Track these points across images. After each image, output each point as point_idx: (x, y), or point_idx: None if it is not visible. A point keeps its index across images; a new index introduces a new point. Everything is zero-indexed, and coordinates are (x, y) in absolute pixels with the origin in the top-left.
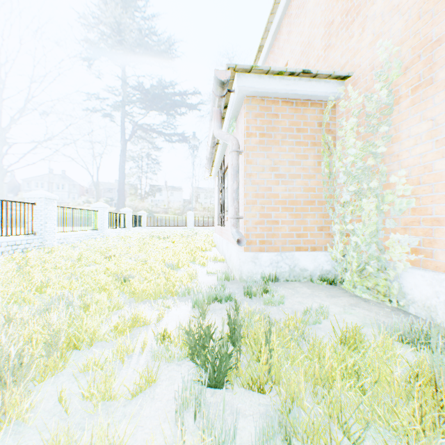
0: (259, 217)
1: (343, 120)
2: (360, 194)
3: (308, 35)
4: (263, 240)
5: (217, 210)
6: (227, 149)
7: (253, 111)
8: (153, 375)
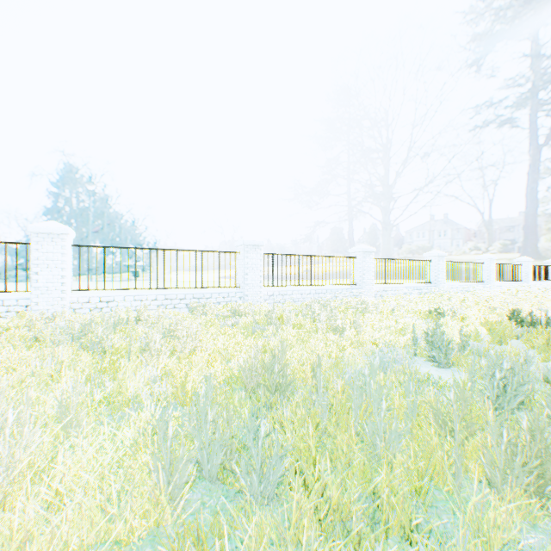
0: None
1: None
2: None
3: None
4: None
5: None
6: None
7: None
8: None
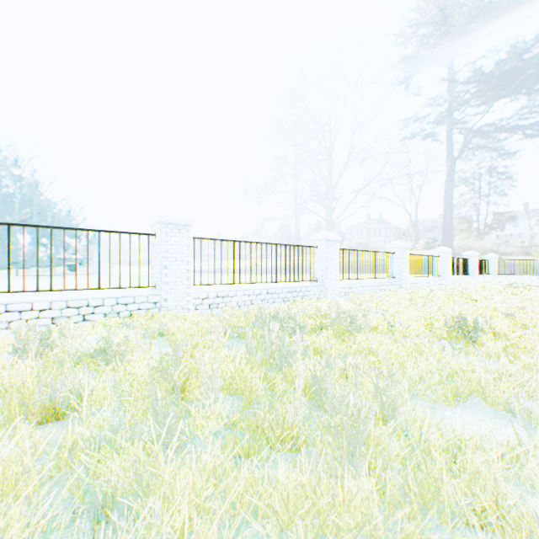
0: None
1: None
2: None
3: None
4: None
5: None
6: None
7: None
8: None
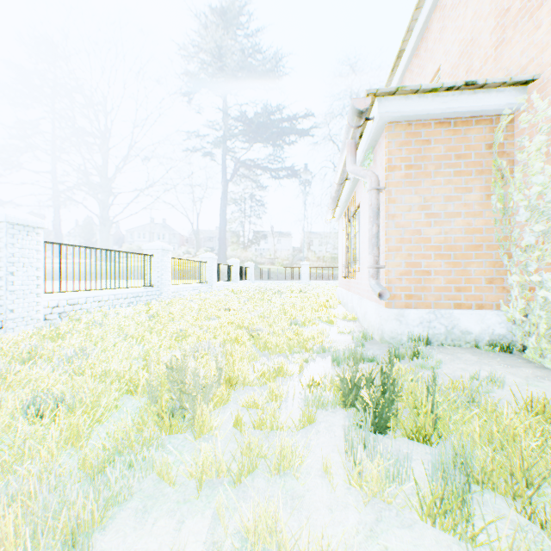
0: (405, 266)
1: (524, 139)
2: None
3: (470, 29)
4: (410, 295)
5: (341, 259)
6: (358, 185)
7: (397, 139)
8: (312, 414)
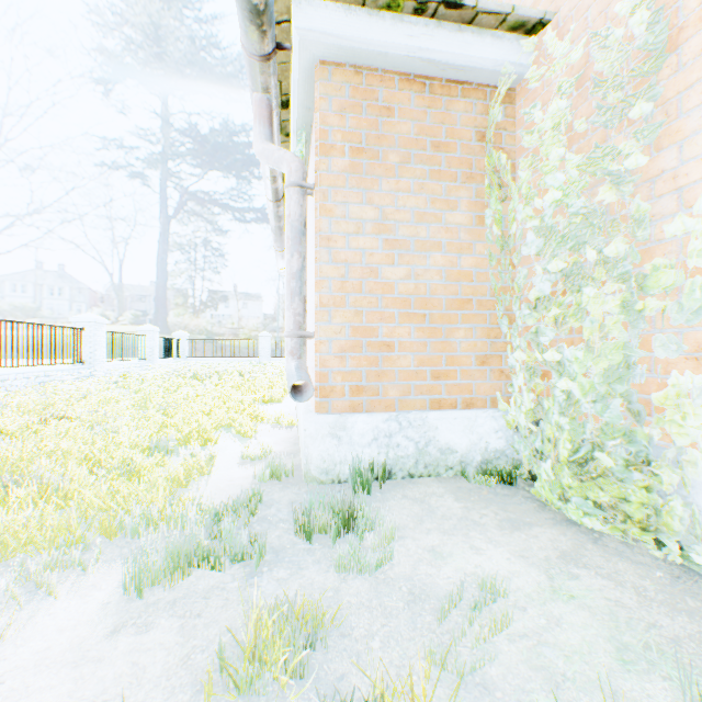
0: (350, 334)
1: (535, 110)
2: (578, 277)
3: None
4: (360, 387)
5: None
6: None
7: (337, 98)
8: None
